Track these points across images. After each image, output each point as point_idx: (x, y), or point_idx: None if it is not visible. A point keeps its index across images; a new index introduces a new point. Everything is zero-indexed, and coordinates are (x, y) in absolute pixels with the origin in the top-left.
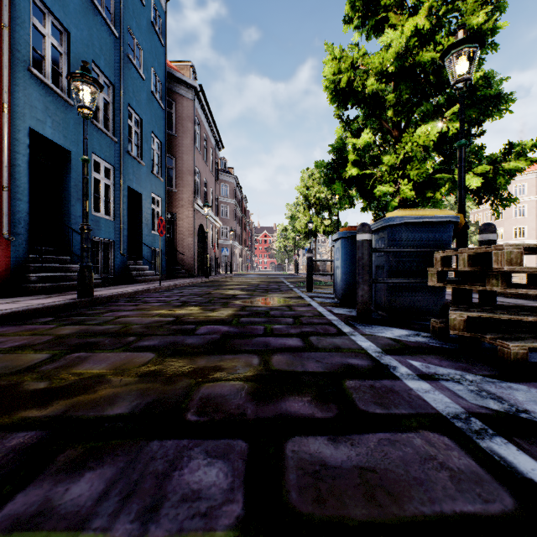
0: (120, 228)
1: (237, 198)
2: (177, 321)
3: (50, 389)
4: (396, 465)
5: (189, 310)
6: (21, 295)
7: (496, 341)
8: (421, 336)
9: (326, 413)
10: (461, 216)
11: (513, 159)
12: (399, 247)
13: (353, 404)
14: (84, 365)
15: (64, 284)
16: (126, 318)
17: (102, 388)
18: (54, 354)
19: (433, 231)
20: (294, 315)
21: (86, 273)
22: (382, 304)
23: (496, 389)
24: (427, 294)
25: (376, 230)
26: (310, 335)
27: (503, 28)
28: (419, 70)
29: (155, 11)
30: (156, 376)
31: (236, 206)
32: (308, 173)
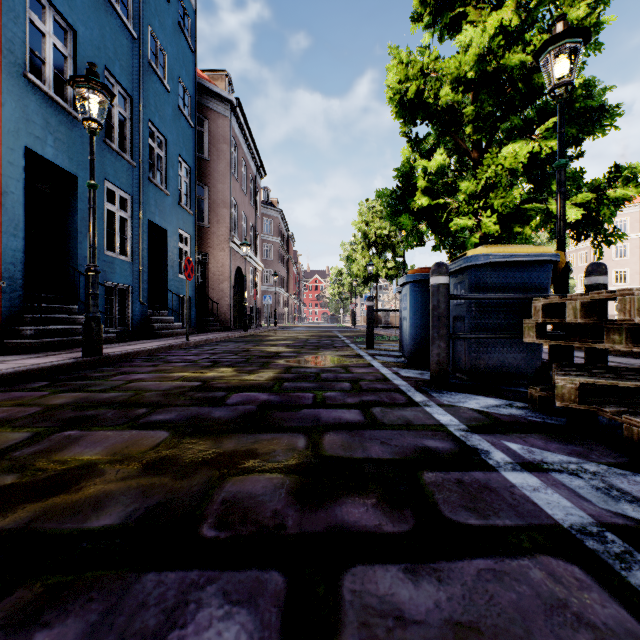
0: (139, 271)
1: (283, 236)
2: (203, 387)
3: (18, 486)
4: (509, 618)
5: (220, 372)
6: (14, 353)
7: (621, 417)
8: (515, 406)
9: (399, 524)
10: (562, 254)
11: (621, 186)
12: (484, 293)
13: (436, 510)
14: (72, 449)
15: (68, 339)
16: (139, 382)
17: (90, 485)
18: (37, 433)
19: (527, 272)
20: (352, 378)
21: (92, 325)
22: (461, 365)
23: (630, 486)
24: (519, 353)
25: (454, 272)
26: (373, 405)
27: (608, 23)
28: (505, 76)
29: (183, 8)
30: (166, 465)
31: (281, 246)
32: (367, 205)
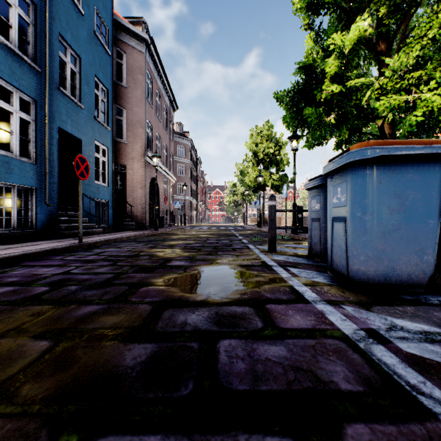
0: (45, 174)
1: (193, 159)
2: None
3: None
4: None
5: (1, 333)
6: None
7: None
8: None
9: None
10: None
11: None
12: None
13: None
14: None
15: None
16: None
17: None
18: None
19: None
20: (297, 379)
21: None
22: None
23: None
24: None
25: None
26: None
27: None
28: None
29: None
30: None
31: (191, 166)
32: (256, 131)
